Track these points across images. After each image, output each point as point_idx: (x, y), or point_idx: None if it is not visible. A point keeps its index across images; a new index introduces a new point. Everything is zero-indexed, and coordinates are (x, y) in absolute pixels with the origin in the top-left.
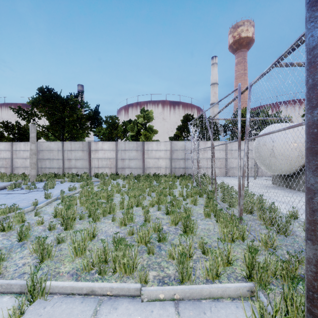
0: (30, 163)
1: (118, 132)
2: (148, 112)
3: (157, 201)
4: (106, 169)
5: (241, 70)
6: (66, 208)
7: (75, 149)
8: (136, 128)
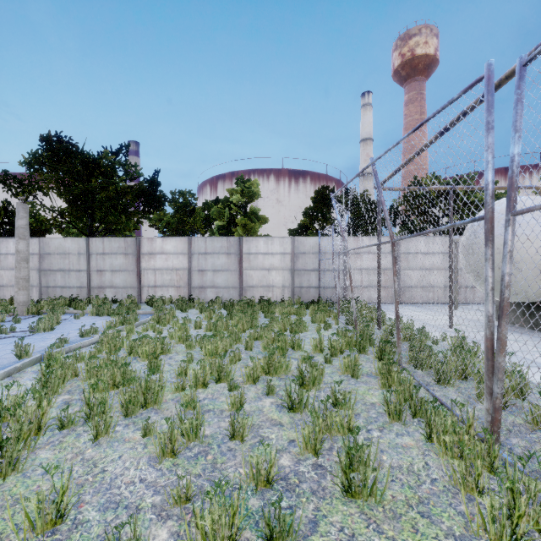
0: (16, 279)
1: (194, 222)
2: (251, 182)
3: (266, 367)
4: (169, 290)
5: (415, 113)
6: (14, 403)
7: (112, 251)
8: (228, 213)
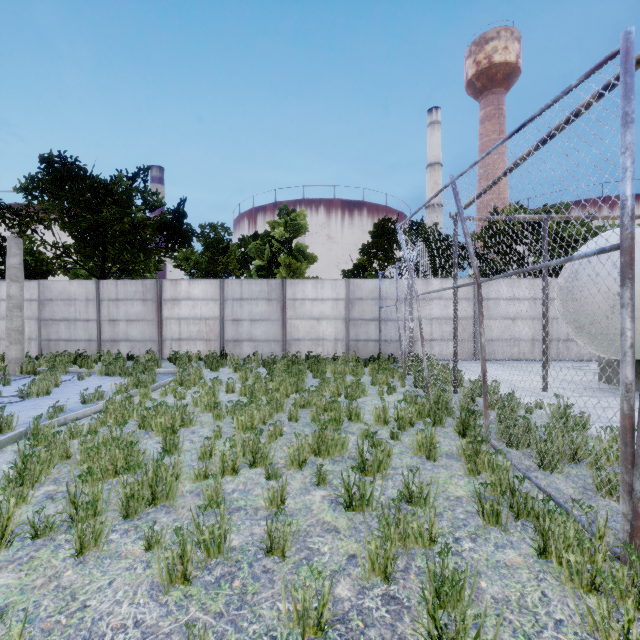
0: (7, 330)
1: (228, 261)
2: (296, 214)
3: (316, 446)
4: (197, 344)
5: (493, 133)
6: None
7: (127, 297)
8: (269, 250)
